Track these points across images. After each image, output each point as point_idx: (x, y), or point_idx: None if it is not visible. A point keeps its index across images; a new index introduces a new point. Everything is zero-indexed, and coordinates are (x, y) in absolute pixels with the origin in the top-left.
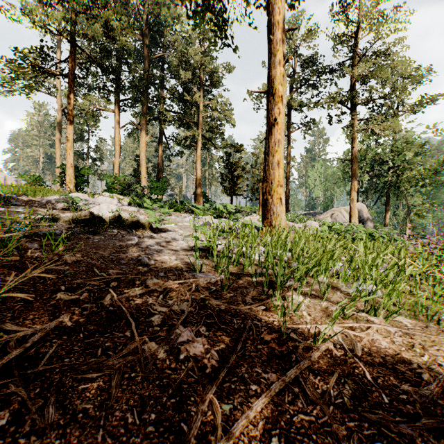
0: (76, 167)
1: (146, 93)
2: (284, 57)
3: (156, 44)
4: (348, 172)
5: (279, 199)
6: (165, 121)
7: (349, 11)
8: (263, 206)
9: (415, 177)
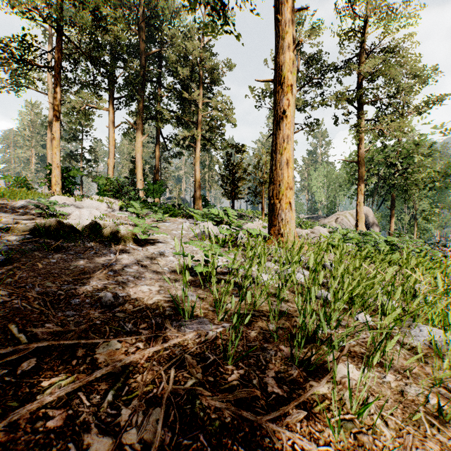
0: (65, 168)
1: (142, 90)
2: (294, 41)
3: (153, 39)
4: (353, 175)
5: (289, 204)
6: (162, 120)
7: (355, 5)
8: (269, 211)
9: (423, 180)
